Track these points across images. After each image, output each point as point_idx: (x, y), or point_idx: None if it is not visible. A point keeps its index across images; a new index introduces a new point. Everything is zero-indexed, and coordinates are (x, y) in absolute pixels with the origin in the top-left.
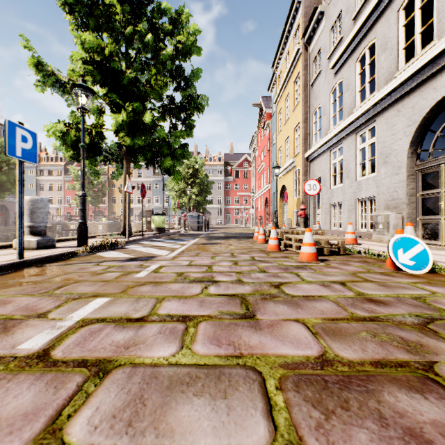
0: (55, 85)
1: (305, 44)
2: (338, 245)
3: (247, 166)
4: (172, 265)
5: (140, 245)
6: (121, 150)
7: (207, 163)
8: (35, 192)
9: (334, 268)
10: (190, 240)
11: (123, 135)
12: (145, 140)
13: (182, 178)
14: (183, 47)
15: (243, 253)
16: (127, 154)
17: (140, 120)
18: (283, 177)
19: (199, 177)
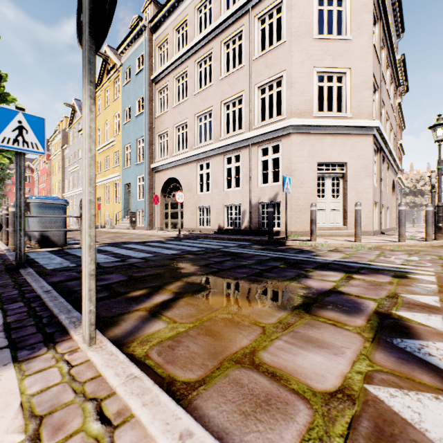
0: None
1: (63, 150)
2: None
3: (30, 172)
4: None
5: None
6: None
7: None
8: None
9: None
10: None
11: None
12: None
13: None
14: None
15: None
16: None
17: None
18: None
19: None
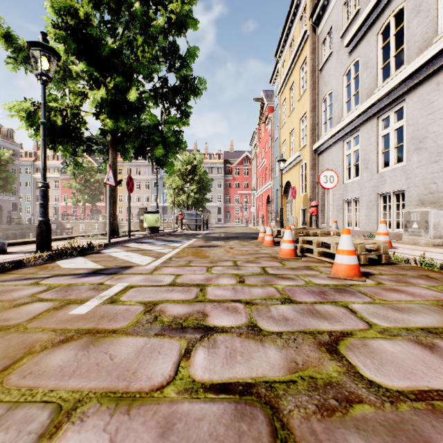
0: (29, 62)
1: (313, 25)
2: (378, 252)
3: (248, 164)
4: (146, 285)
5: (121, 249)
6: (105, 138)
7: (207, 160)
8: (32, 190)
9: (398, 292)
10: (185, 242)
11: (104, 118)
12: (131, 123)
13: (180, 175)
14: (176, 19)
15: (249, 261)
16: (113, 142)
17: (123, 99)
18: (287, 173)
19: (198, 174)
